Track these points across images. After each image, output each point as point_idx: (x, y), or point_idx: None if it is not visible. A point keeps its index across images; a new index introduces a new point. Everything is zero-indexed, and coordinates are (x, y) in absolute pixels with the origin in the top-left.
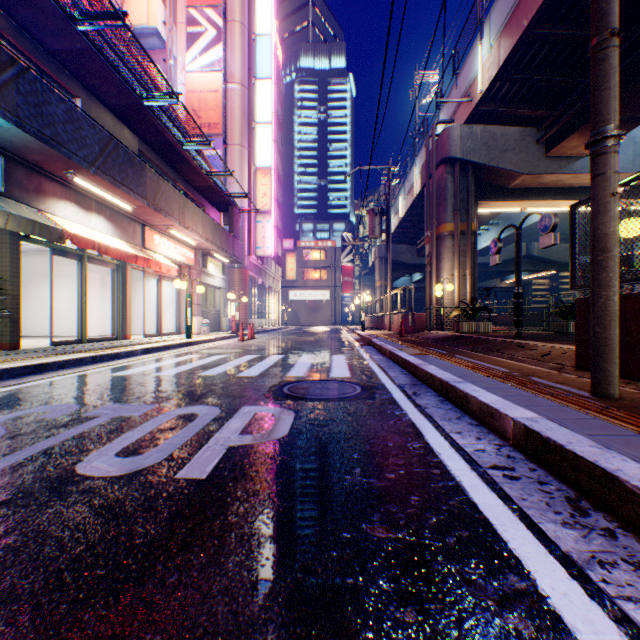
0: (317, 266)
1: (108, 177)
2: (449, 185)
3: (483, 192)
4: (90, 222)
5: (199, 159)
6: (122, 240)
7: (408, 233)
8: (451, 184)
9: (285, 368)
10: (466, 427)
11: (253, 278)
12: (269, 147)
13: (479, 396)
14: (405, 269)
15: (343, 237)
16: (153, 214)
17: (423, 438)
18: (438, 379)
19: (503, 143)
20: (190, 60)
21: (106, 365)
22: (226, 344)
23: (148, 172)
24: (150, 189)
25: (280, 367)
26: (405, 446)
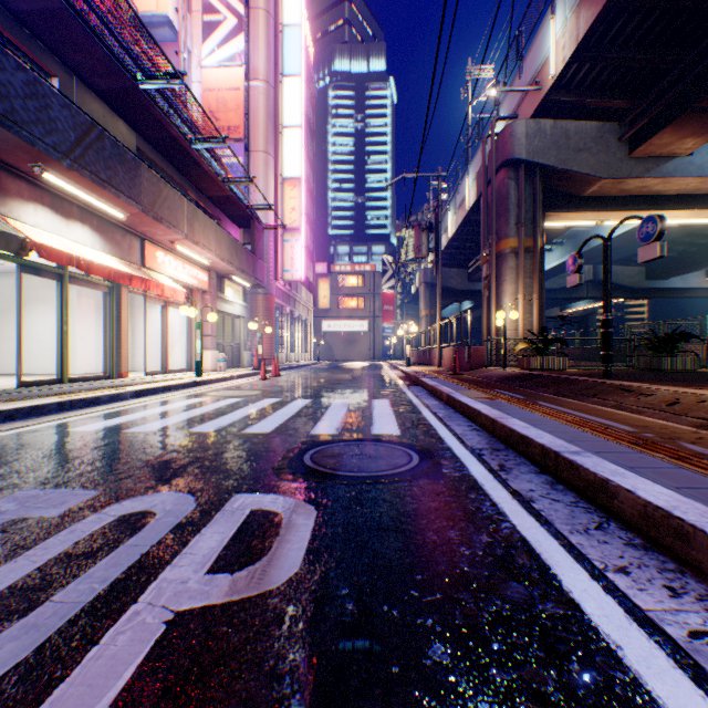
0: (354, 293)
1: (89, 174)
2: (512, 193)
3: (552, 201)
4: (70, 232)
5: (213, 163)
6: (114, 256)
7: (458, 254)
8: (514, 191)
9: (311, 419)
10: (629, 554)
11: (280, 306)
12: (298, 155)
13: (636, 489)
14: (454, 296)
15: (383, 260)
16: (153, 225)
17: (561, 587)
18: (538, 445)
19: (578, 141)
20: (207, 53)
21: (75, 414)
22: (243, 383)
23: (145, 172)
24: (148, 193)
25: (304, 418)
26: (535, 616)
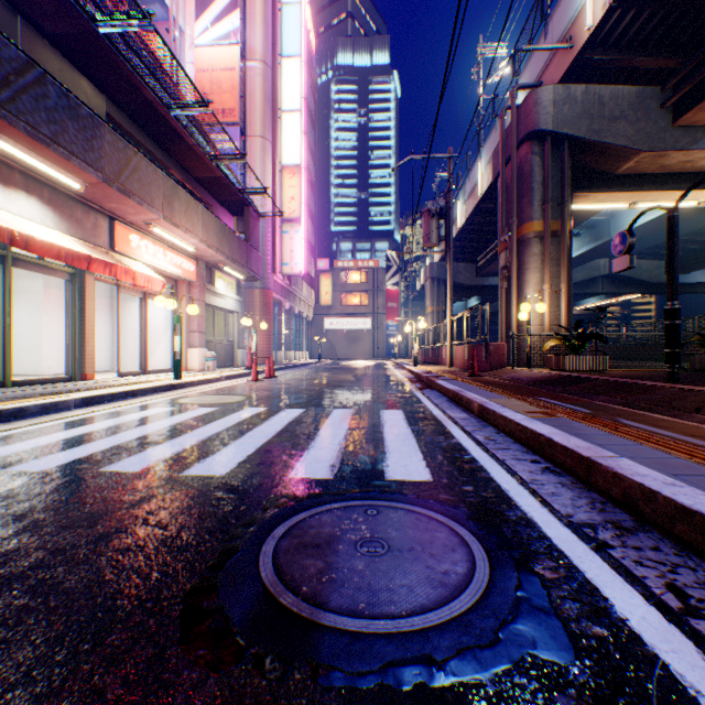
0: (357, 290)
1: (23, 124)
2: (536, 169)
3: (580, 180)
4: (10, 203)
5: (200, 139)
6: (73, 236)
7: (466, 248)
8: (539, 168)
9: (295, 446)
10: None
11: (279, 302)
12: (298, 140)
13: None
14: (462, 292)
15: (387, 256)
16: (119, 199)
17: None
18: None
19: (613, 109)
20: (200, 32)
21: None
22: (229, 386)
23: (106, 133)
24: (110, 159)
25: (287, 442)
26: None
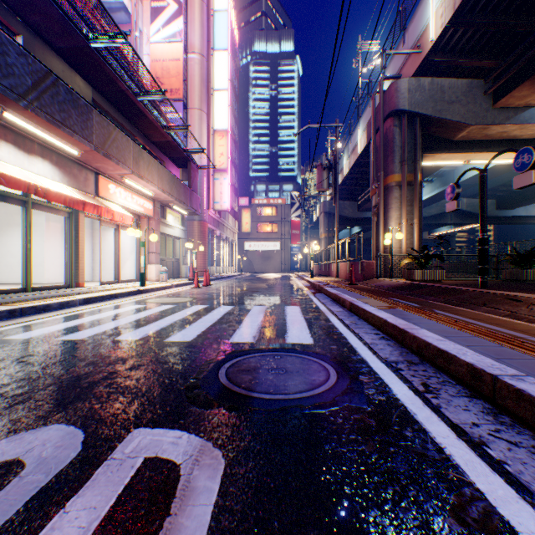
0: (269, 221)
1: (44, 114)
2: (397, 137)
3: (429, 145)
4: (31, 165)
5: (157, 115)
6: (71, 187)
7: (350, 190)
8: (399, 136)
9: (231, 326)
10: None
11: (212, 230)
12: (226, 111)
13: None
14: (347, 222)
15: (292, 195)
16: (104, 161)
17: None
18: (464, 364)
19: (451, 95)
20: (154, 32)
21: (22, 321)
22: (179, 291)
23: (96, 116)
24: (98, 134)
25: (225, 324)
26: None
